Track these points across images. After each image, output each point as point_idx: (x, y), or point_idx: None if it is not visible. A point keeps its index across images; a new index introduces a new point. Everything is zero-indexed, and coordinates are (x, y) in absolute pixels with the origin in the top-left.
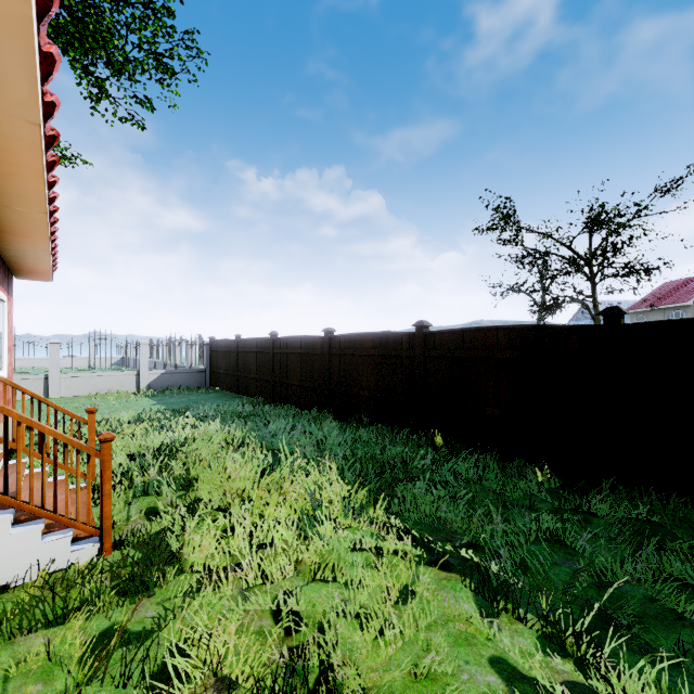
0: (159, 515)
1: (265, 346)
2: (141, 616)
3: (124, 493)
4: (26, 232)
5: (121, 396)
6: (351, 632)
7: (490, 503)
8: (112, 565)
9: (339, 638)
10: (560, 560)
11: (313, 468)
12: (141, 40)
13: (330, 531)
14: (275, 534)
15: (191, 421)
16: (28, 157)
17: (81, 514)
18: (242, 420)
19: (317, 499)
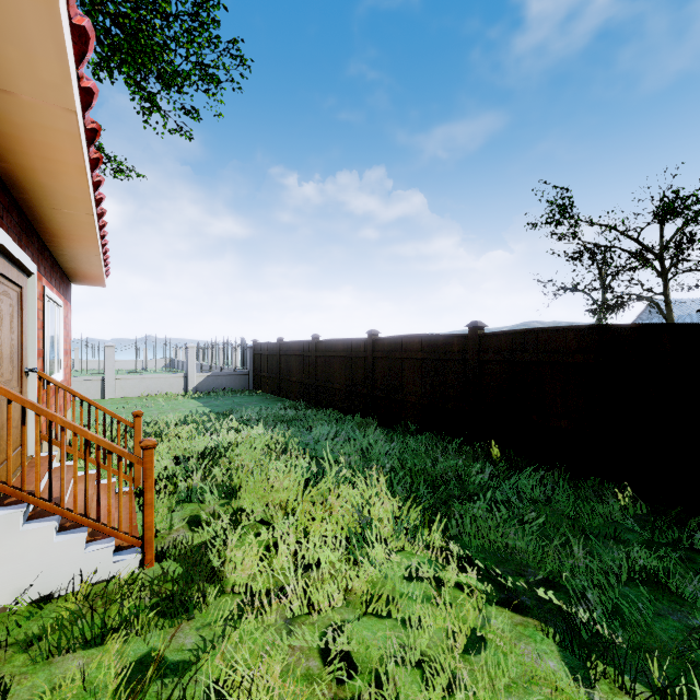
0: (202, 525)
1: (307, 349)
2: (180, 643)
3: (167, 500)
4: (76, 236)
5: (170, 397)
6: (413, 687)
7: (565, 531)
8: (151, 583)
9: (402, 699)
10: (664, 609)
11: (360, 480)
12: (188, 51)
13: (382, 558)
14: (321, 554)
15: (234, 424)
16: (69, 152)
17: (126, 520)
18: (284, 424)
19: (365, 516)
